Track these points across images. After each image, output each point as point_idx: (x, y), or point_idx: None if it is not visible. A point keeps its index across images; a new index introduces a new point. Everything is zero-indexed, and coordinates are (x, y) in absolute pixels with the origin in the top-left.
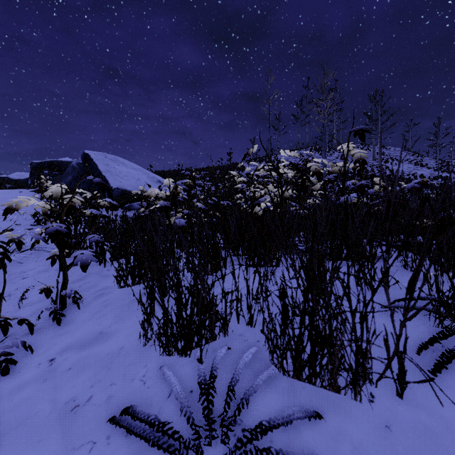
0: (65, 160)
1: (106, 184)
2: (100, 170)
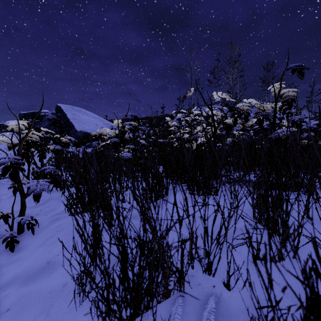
0: (43, 111)
1: (72, 128)
2: (68, 118)
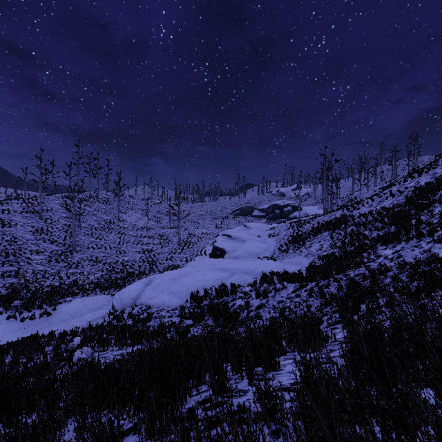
0: None
1: None
2: None
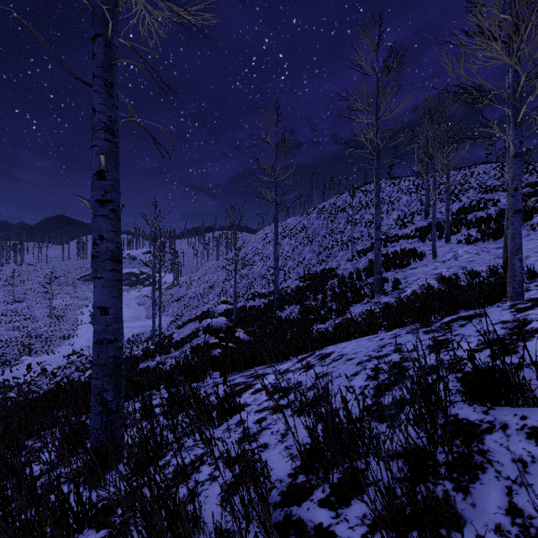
0: None
1: None
2: None
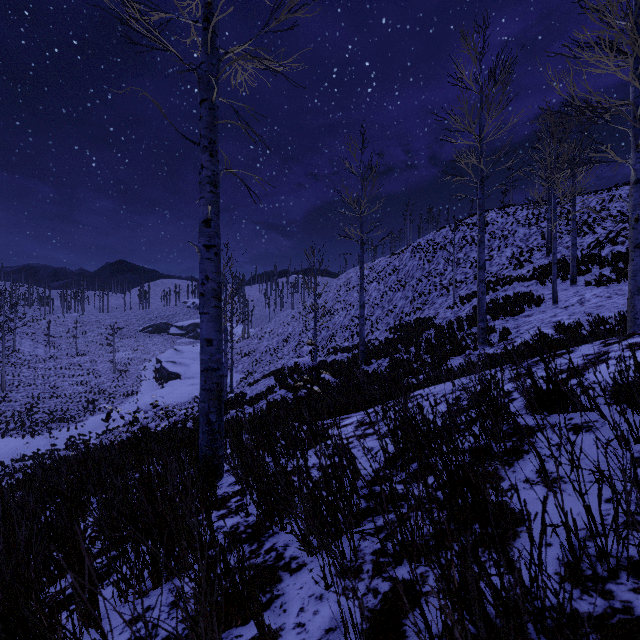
0: None
1: None
2: None
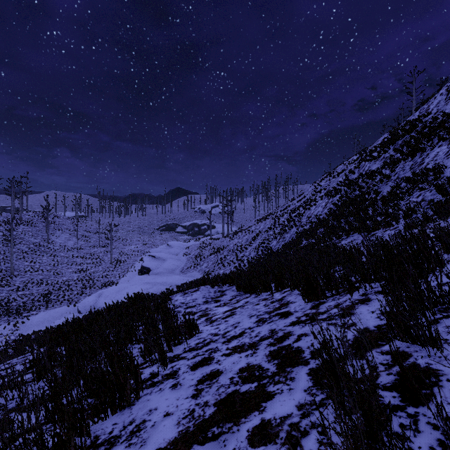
0: None
1: None
2: None
